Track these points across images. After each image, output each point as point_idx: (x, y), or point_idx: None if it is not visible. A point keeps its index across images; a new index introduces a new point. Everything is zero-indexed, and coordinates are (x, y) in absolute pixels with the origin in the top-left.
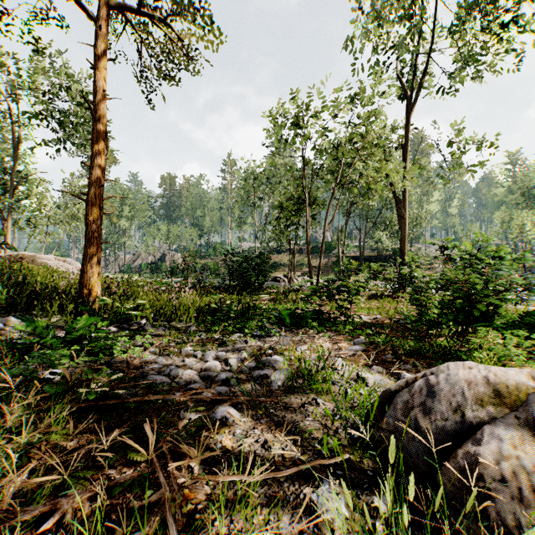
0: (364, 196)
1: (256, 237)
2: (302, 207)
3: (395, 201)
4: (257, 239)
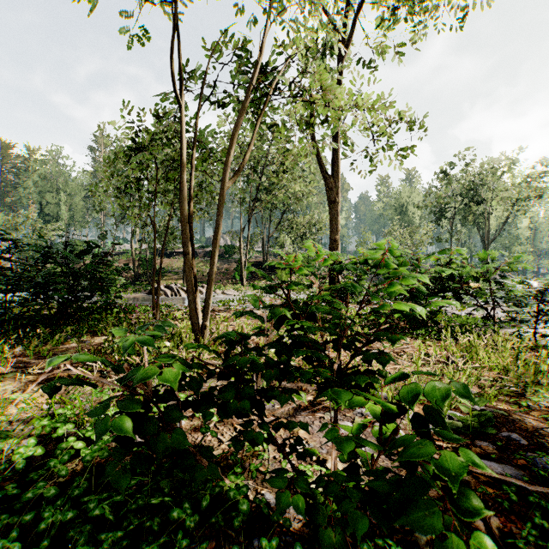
0: (269, 192)
1: (132, 234)
2: (179, 156)
3: (325, 178)
4: (133, 236)
